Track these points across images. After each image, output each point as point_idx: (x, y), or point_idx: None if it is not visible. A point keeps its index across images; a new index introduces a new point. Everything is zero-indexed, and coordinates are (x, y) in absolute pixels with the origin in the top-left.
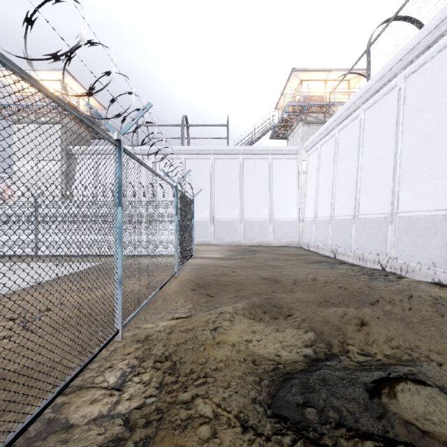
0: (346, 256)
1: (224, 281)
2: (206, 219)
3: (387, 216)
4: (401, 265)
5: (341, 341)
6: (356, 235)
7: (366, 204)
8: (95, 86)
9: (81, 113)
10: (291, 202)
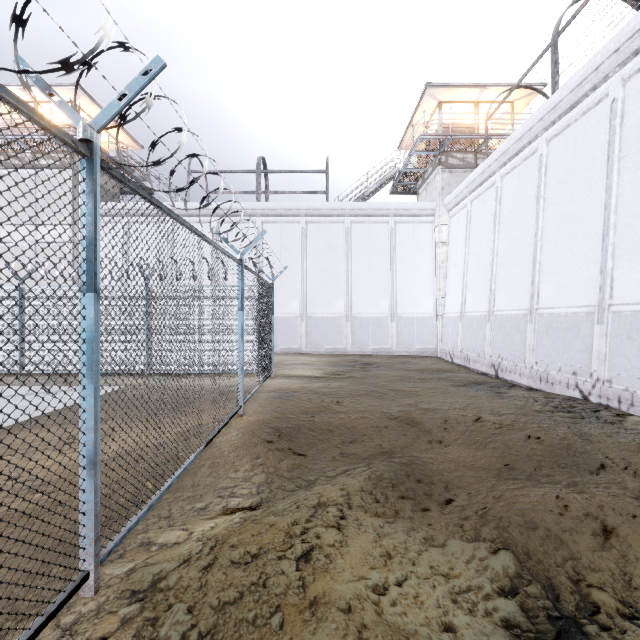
0: (517, 374)
1: (323, 424)
2: (294, 315)
3: (592, 311)
4: (619, 392)
5: (575, 579)
6: (534, 341)
7: (551, 291)
8: (29, 15)
9: (103, 152)
10: (424, 289)
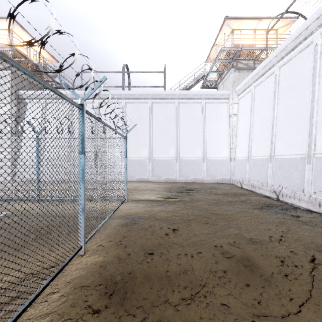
0: (296, 199)
1: (161, 267)
2: (144, 158)
3: None
4: None
5: None
6: (312, 177)
7: None
8: None
9: (29, 60)
10: (223, 143)
